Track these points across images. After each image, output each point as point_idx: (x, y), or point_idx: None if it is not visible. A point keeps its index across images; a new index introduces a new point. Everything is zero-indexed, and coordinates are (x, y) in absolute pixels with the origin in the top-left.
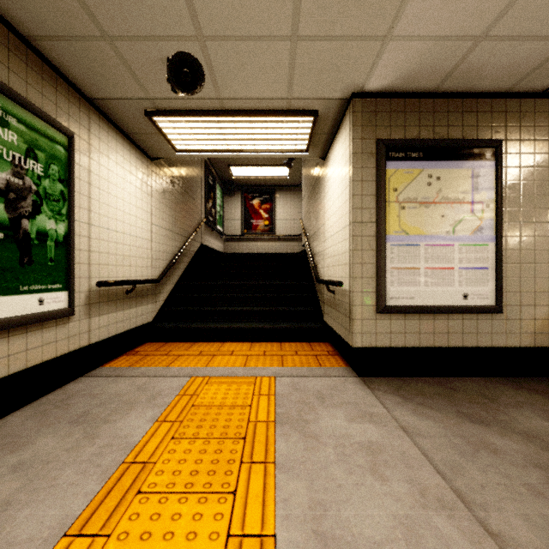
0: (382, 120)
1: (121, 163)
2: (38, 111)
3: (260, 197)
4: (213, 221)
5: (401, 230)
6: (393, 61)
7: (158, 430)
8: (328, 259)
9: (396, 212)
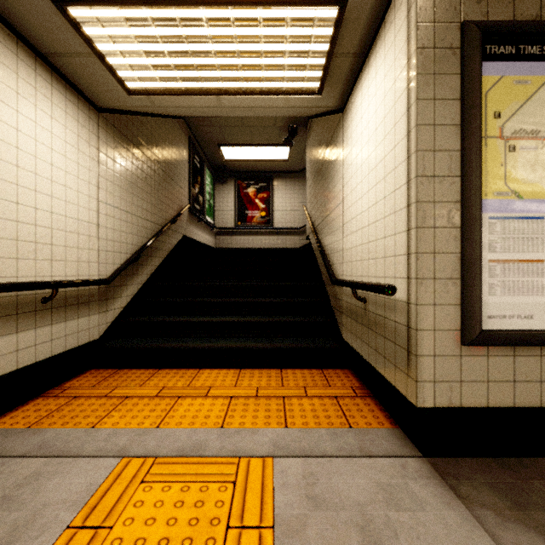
0: None
1: (30, 96)
2: None
3: (256, 185)
4: (200, 210)
5: (509, 189)
6: None
7: None
8: (352, 250)
9: (500, 156)
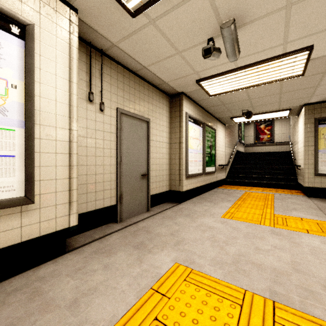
0: (317, 111)
1: (220, 131)
2: (212, 128)
3: (264, 124)
4: (240, 139)
5: (325, 148)
6: (317, 98)
7: (243, 196)
8: (299, 157)
9: (323, 142)
